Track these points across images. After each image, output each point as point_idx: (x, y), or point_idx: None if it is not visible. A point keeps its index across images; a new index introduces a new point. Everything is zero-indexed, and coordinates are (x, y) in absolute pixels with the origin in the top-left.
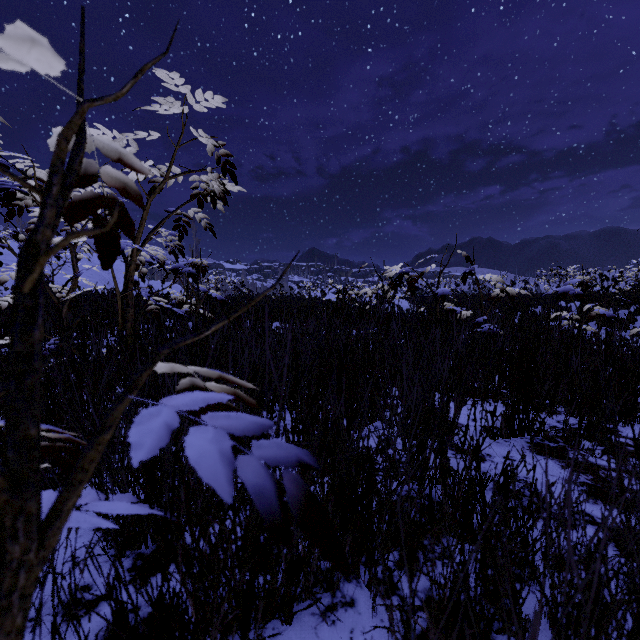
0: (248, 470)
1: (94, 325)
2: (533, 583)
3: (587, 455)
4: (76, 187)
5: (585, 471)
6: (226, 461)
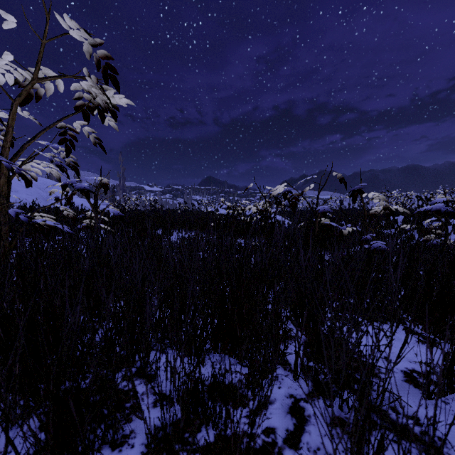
0: None
1: None
2: None
3: None
4: None
5: None
6: None
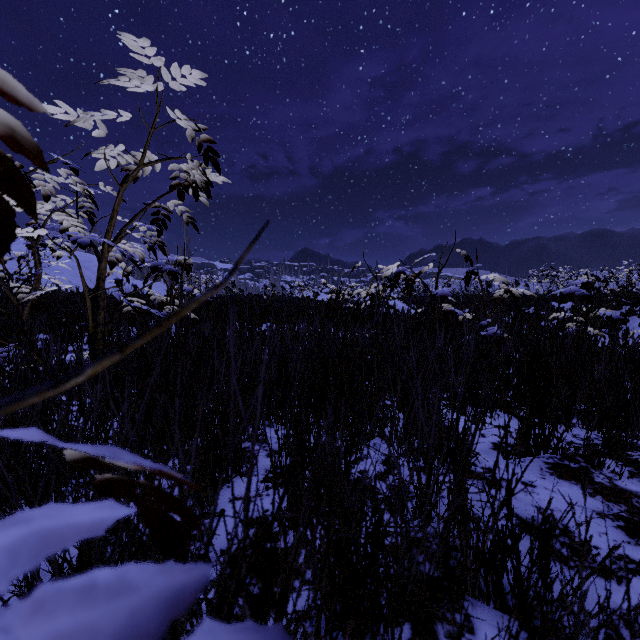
0: None
1: (69, 327)
2: None
3: (614, 478)
4: None
5: (616, 500)
6: None
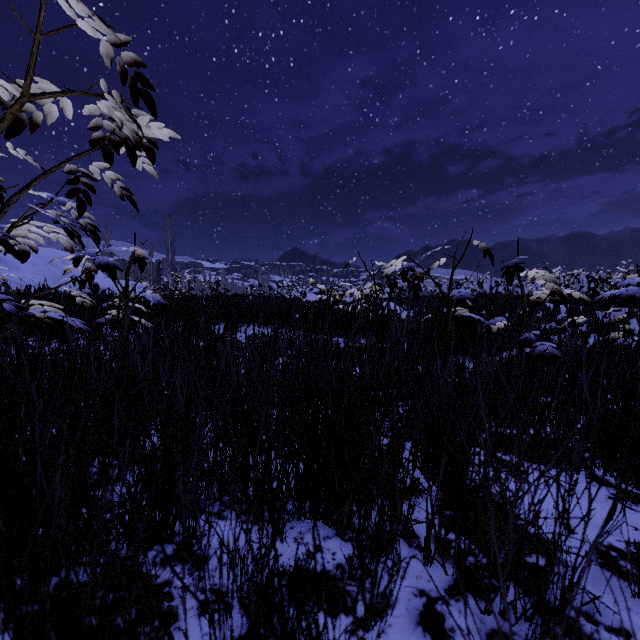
0: None
1: None
2: None
3: None
4: None
5: None
6: None
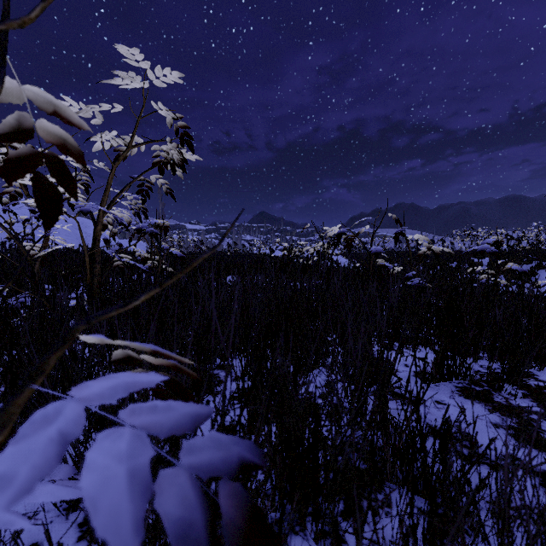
0: (171, 494)
1: (68, 279)
2: (473, 533)
3: (510, 398)
4: (11, 143)
5: (510, 414)
6: (138, 489)
